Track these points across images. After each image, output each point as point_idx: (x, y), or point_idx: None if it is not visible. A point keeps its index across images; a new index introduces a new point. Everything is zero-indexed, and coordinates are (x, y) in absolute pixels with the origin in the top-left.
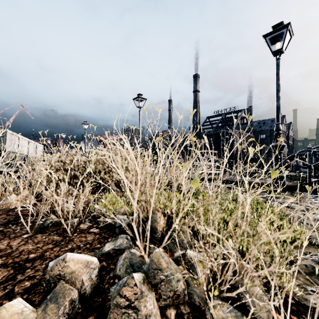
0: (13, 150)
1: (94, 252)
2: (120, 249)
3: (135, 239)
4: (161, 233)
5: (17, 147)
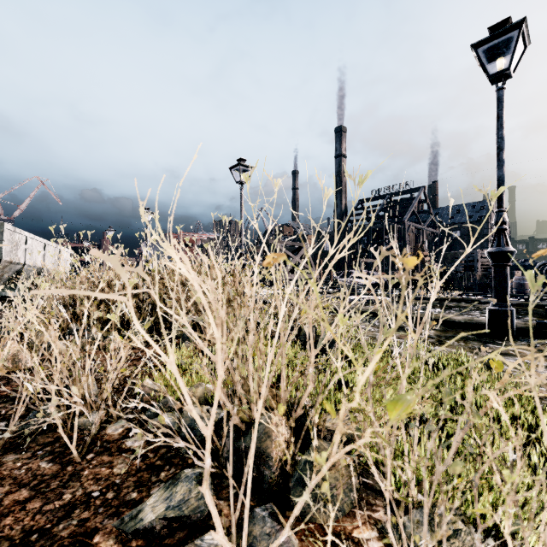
0: (15, 260)
1: (119, 522)
2: (181, 518)
3: (222, 476)
4: (281, 463)
5: (23, 254)
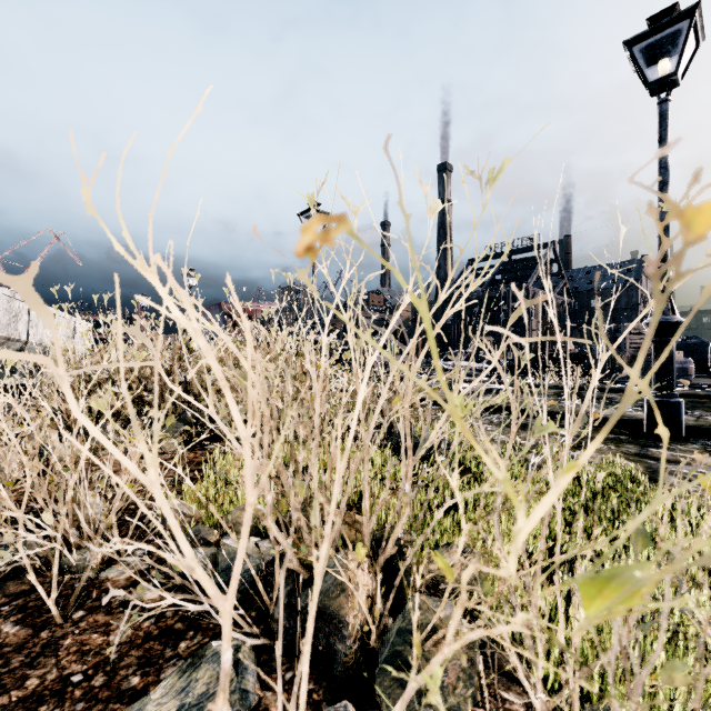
0: (14, 336)
1: None
2: None
3: (272, 649)
4: (362, 631)
5: (25, 328)
